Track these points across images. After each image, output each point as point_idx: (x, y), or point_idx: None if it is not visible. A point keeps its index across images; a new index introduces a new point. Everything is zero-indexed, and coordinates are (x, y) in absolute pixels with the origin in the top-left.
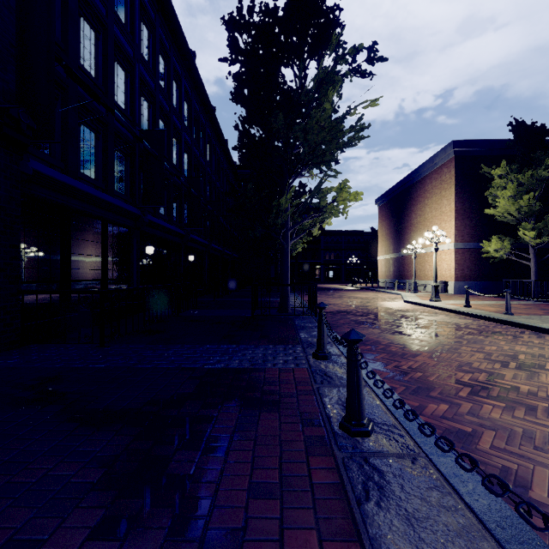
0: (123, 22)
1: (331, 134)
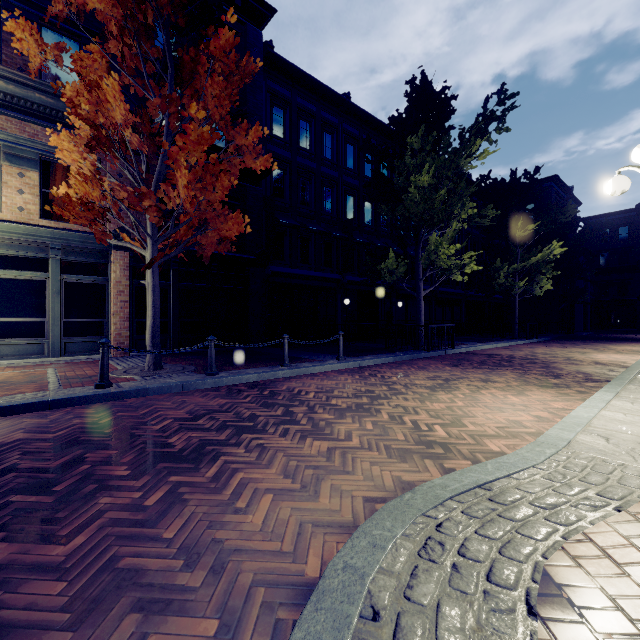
0: (329, 159)
1: (428, 203)
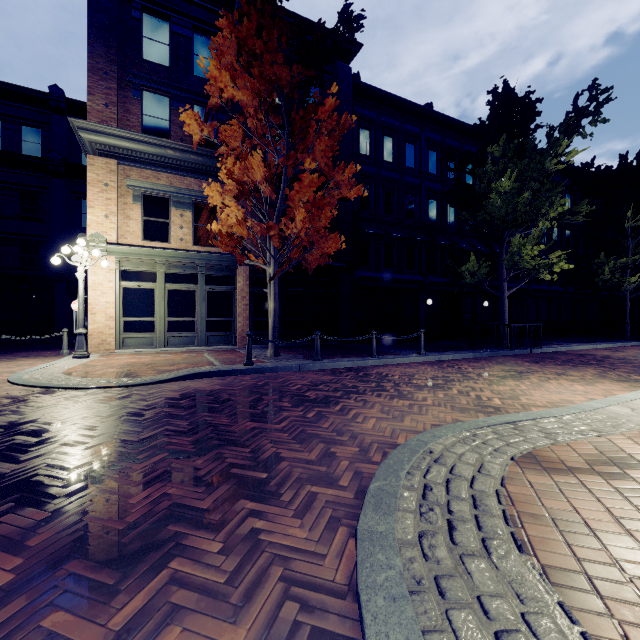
0: (412, 168)
1: (510, 207)
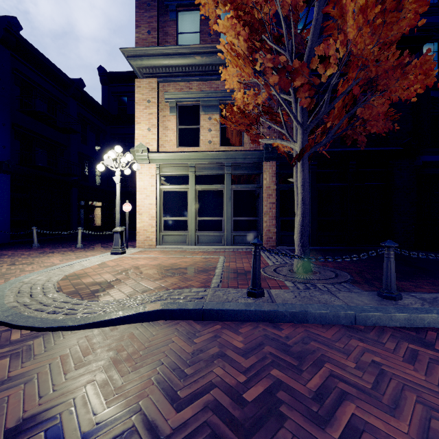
0: None
1: None
